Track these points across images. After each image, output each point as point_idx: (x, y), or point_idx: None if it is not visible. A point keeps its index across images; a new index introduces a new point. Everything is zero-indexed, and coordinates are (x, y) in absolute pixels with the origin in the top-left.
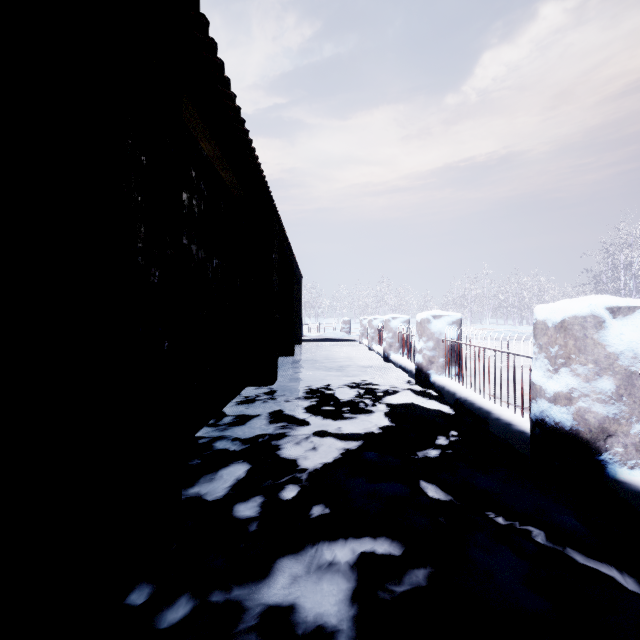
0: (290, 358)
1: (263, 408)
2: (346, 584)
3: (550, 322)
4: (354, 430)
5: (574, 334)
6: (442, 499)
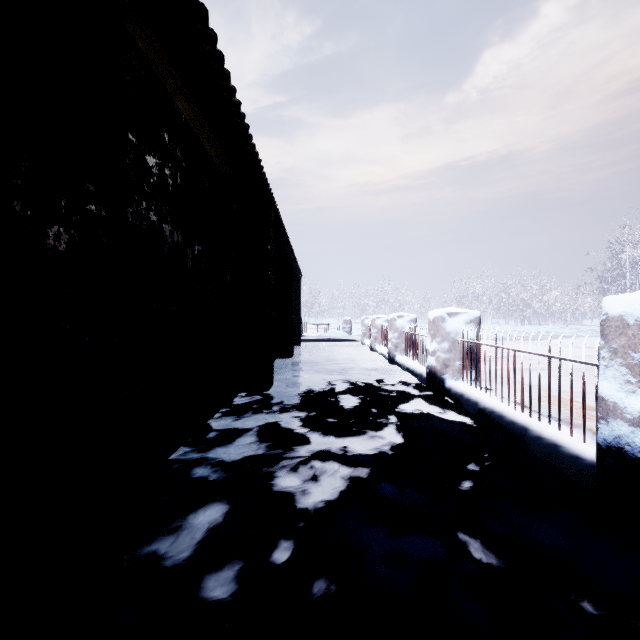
0: (288, 359)
1: (255, 420)
2: None
3: (632, 318)
4: (363, 450)
5: None
6: (494, 565)
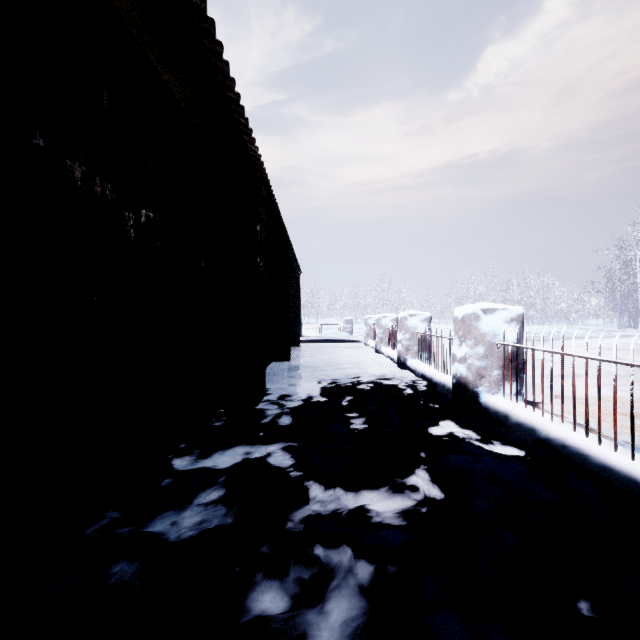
0: (285, 363)
1: (233, 454)
2: None
3: None
4: (389, 518)
5: None
6: None
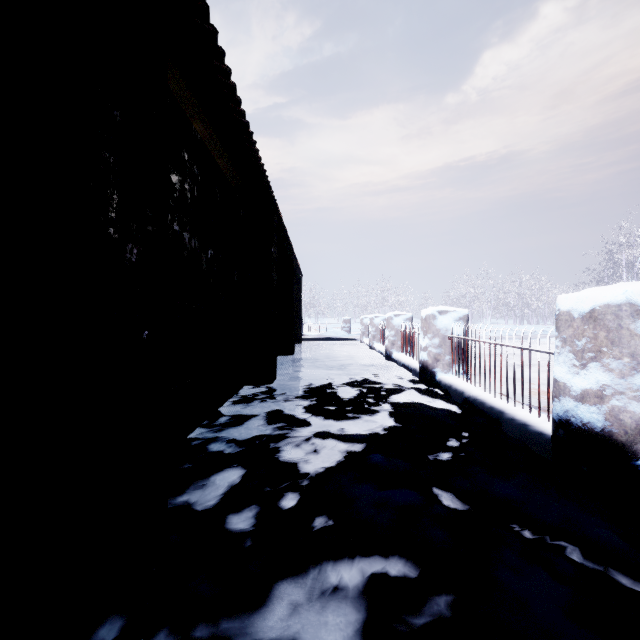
0: (290, 357)
1: (261, 408)
2: (355, 615)
3: (576, 312)
4: (358, 431)
5: (606, 325)
6: (459, 509)
